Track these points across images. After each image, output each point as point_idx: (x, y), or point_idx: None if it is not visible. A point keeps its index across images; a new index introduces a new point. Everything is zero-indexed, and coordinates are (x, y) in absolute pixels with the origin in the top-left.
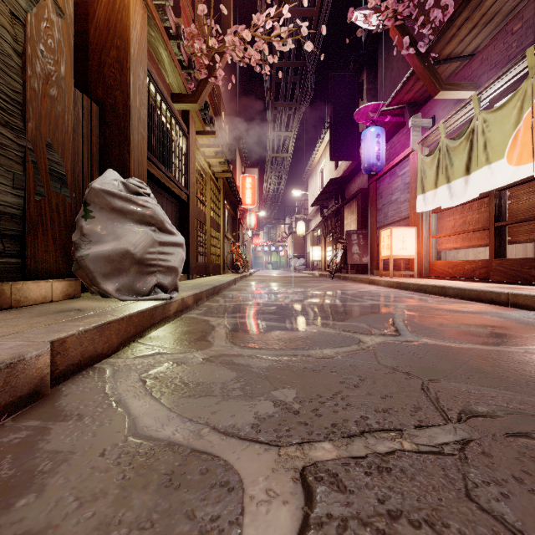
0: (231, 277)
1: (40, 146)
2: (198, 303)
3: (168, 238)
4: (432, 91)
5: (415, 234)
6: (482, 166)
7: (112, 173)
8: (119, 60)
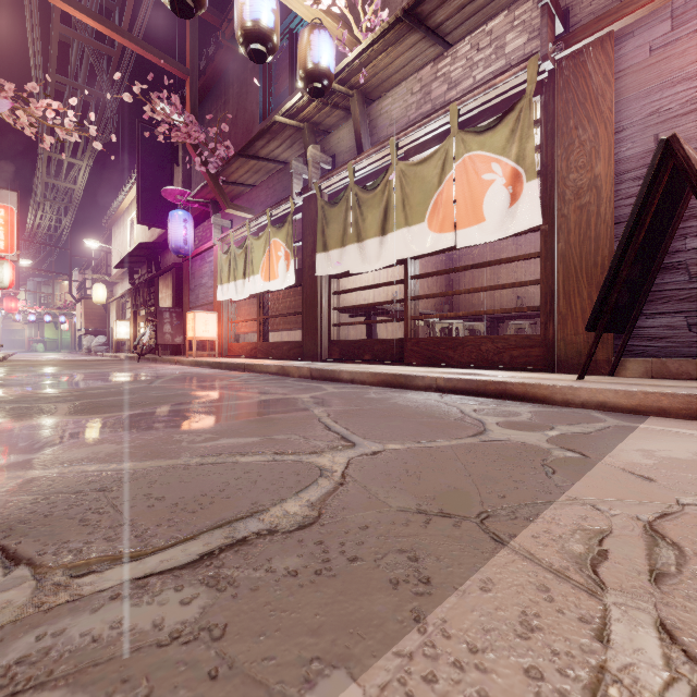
0: None
1: None
2: None
3: None
4: (222, 206)
5: (217, 319)
6: (251, 276)
7: None
8: None
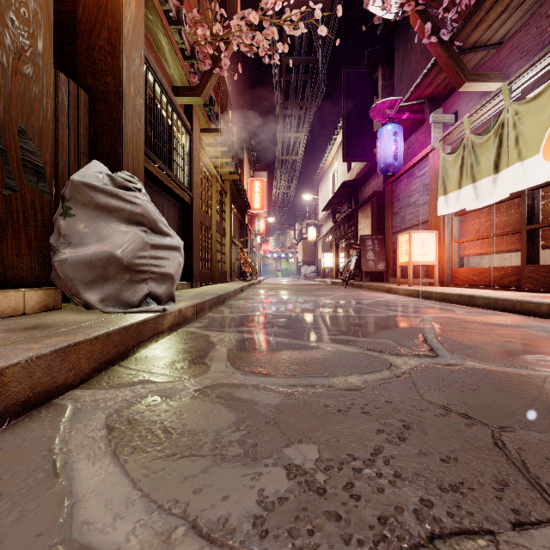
0: (238, 285)
1: (10, 132)
2: (199, 315)
3: (162, 240)
4: (456, 83)
5: (436, 239)
6: (513, 163)
7: (97, 165)
8: (110, 42)
